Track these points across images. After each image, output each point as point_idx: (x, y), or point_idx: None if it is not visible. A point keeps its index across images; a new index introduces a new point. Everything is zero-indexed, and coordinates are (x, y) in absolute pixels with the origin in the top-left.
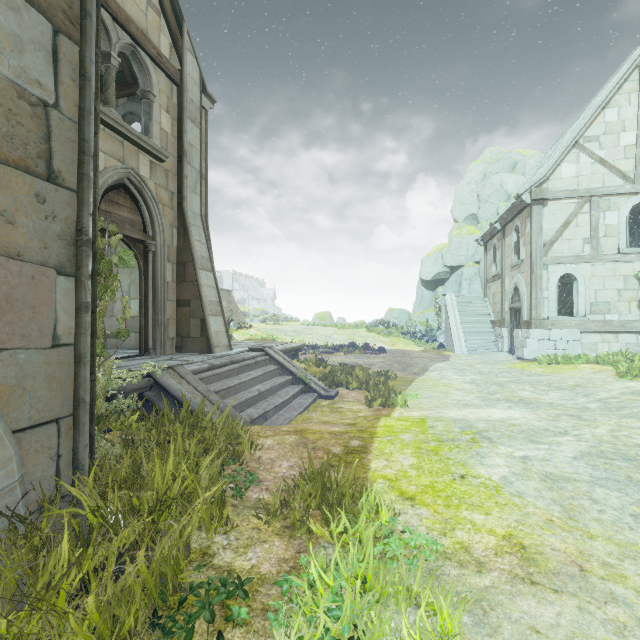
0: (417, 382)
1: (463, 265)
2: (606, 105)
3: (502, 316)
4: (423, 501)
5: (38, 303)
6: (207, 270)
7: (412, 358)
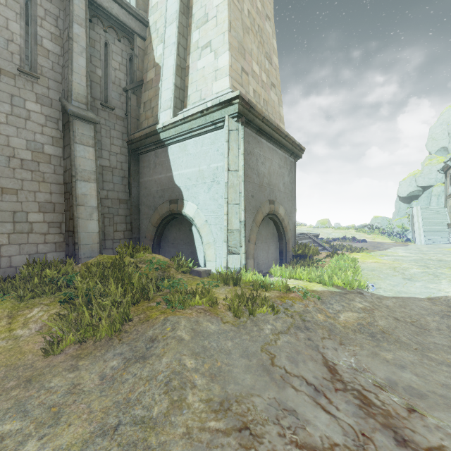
0: (377, 251)
1: (433, 185)
2: None
3: None
4: (359, 259)
5: (292, 218)
6: None
7: (382, 245)
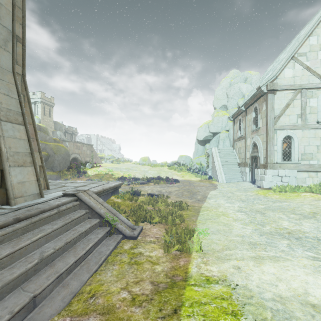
0: (203, 211)
1: (220, 132)
2: (310, 34)
3: (245, 160)
4: None
5: None
6: (15, 123)
7: (195, 187)
